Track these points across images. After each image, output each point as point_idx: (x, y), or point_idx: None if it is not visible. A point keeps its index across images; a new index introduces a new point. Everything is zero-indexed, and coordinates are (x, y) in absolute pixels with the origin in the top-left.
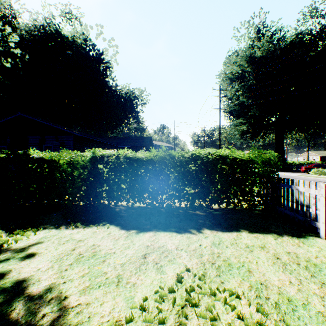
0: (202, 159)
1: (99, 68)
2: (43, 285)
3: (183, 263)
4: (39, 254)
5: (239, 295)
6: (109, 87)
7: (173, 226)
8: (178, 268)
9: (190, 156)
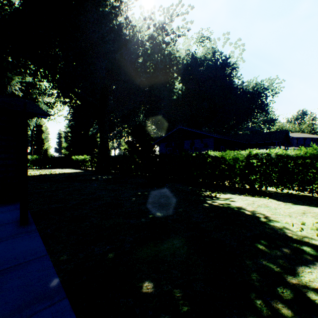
0: None
1: (226, 73)
2: (250, 209)
3: None
4: (236, 201)
5: None
6: (235, 88)
7: None
8: None
9: None
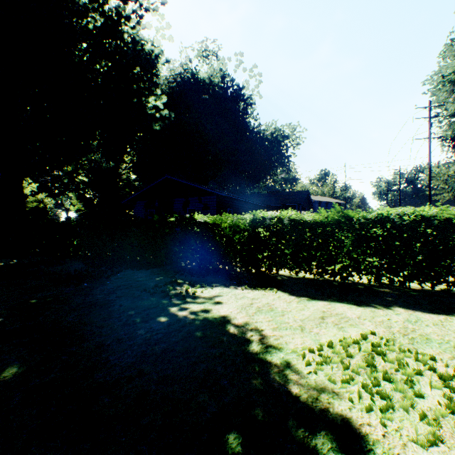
0: (392, 220)
1: (238, 108)
2: (241, 321)
3: (366, 328)
4: (225, 303)
5: (434, 358)
6: (251, 130)
7: (352, 299)
8: (361, 331)
9: (374, 217)
